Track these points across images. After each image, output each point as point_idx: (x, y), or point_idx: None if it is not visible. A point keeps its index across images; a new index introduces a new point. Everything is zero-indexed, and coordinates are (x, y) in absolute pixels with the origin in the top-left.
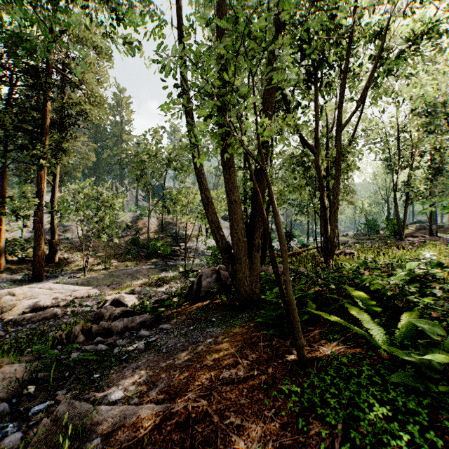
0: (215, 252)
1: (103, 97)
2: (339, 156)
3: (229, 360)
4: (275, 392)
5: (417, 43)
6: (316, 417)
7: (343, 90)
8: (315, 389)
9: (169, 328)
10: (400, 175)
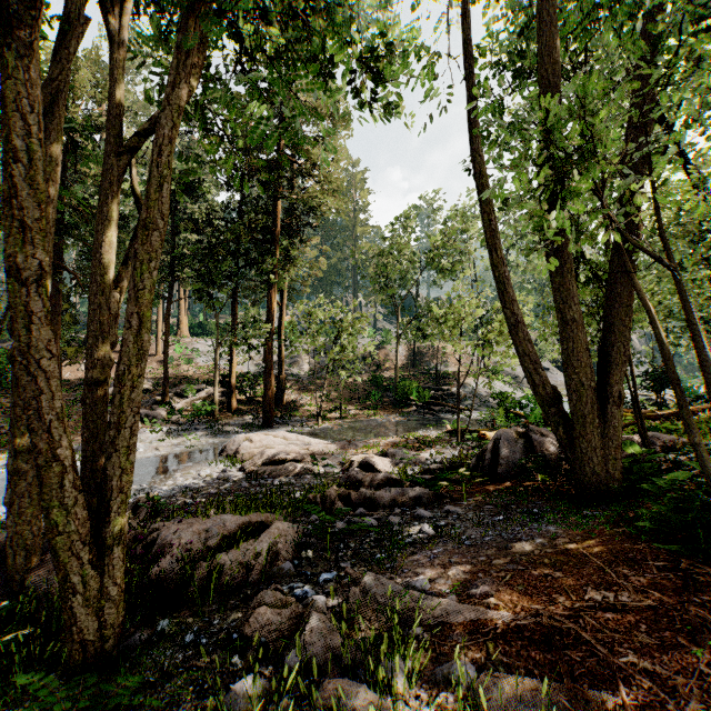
0: (504, 403)
1: (338, 180)
2: None
3: (593, 576)
4: None
5: None
6: None
7: None
8: None
9: (460, 513)
10: None
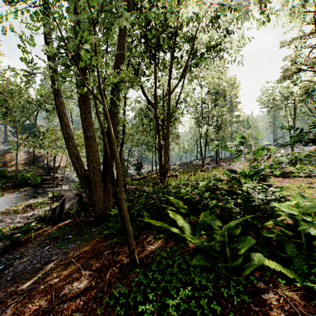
0: None
1: None
2: (169, 112)
3: (74, 274)
4: (107, 298)
5: (210, 50)
6: (138, 313)
7: (171, 68)
8: (141, 284)
9: (24, 252)
10: (203, 129)
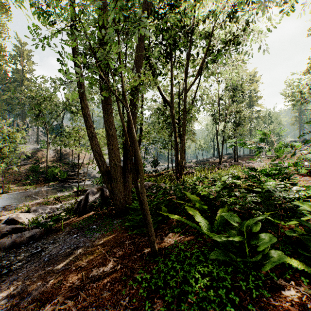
0: None
1: (1, 45)
2: (185, 110)
3: (100, 259)
4: (131, 282)
5: (228, 45)
6: (159, 297)
7: (187, 66)
8: (161, 272)
9: (56, 238)
10: (220, 126)
